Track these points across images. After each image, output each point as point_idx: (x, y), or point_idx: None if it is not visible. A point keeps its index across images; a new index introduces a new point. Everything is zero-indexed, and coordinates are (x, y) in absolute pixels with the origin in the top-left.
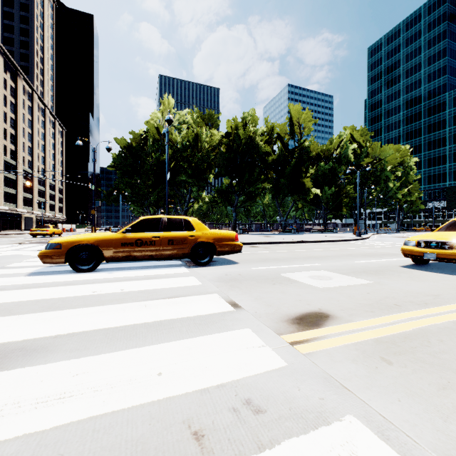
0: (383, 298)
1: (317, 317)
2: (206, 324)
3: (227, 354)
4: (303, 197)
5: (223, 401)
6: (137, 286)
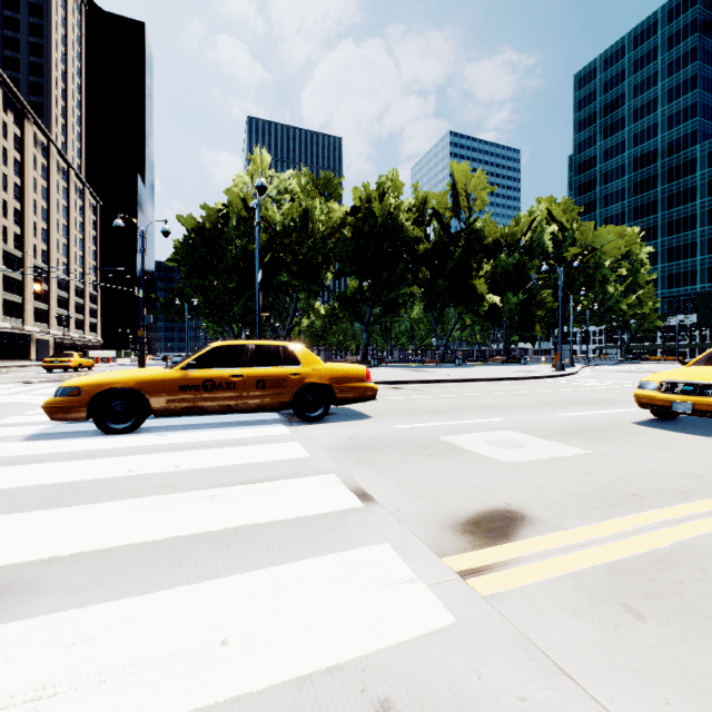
0: (612, 483)
1: (504, 520)
2: (313, 534)
3: (349, 598)
4: (474, 308)
5: (338, 705)
6: (203, 460)
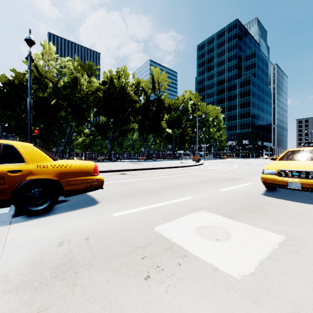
0: None
1: None
2: None
3: None
4: (160, 134)
5: None
6: None
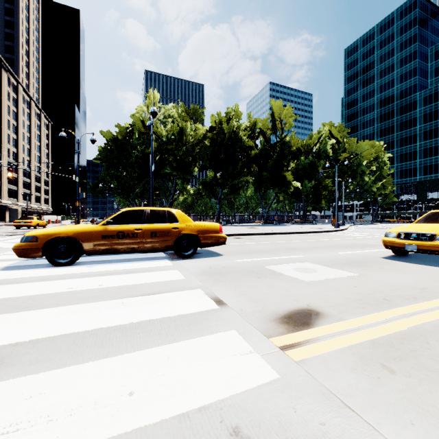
0: (371, 292)
1: (306, 315)
2: (188, 325)
3: (211, 364)
4: (285, 189)
5: (206, 431)
6: (117, 281)
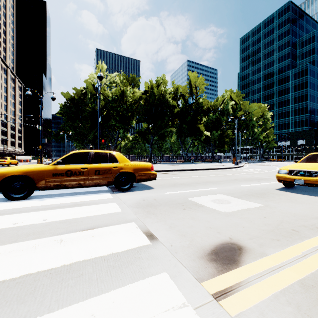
0: (280, 223)
1: (231, 250)
2: (120, 267)
3: None
4: (198, 137)
5: None
6: (61, 215)
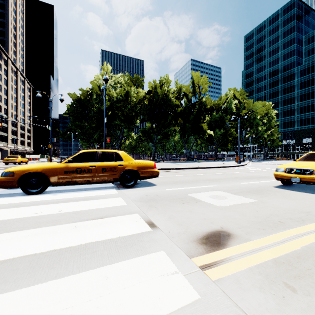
0: (269, 216)
1: (220, 236)
2: (126, 246)
3: (142, 285)
4: (202, 136)
5: None
6: (73, 207)
